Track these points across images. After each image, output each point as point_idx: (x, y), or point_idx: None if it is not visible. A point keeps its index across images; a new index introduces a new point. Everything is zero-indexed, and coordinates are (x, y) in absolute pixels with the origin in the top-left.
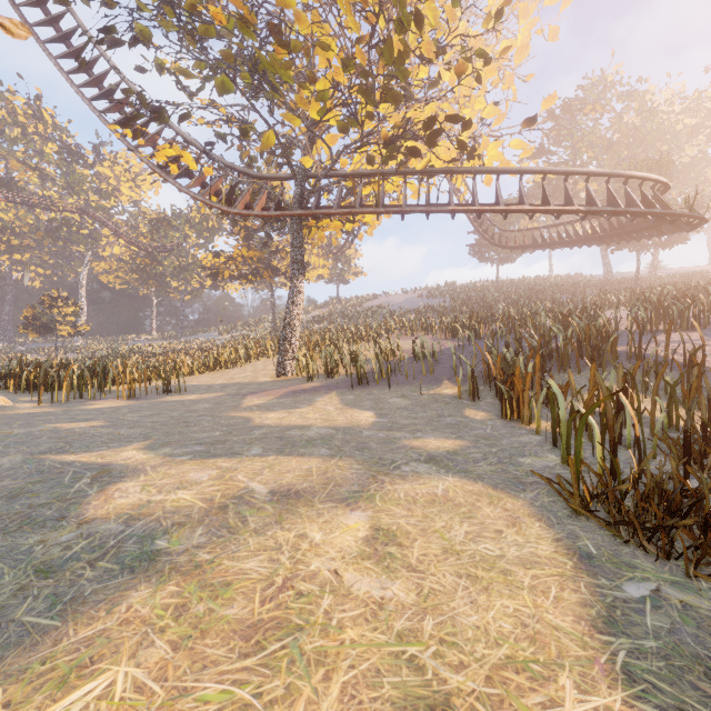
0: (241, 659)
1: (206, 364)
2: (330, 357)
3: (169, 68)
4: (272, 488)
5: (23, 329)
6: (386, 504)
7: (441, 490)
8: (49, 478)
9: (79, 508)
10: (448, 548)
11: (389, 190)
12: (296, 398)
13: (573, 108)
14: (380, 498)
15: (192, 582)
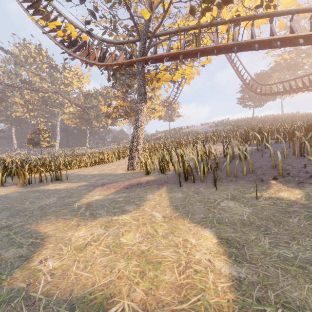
0: None
1: (95, 161)
2: (162, 157)
3: None
4: None
5: (27, 144)
6: None
7: None
8: None
9: None
10: None
11: None
12: (130, 193)
13: (299, 19)
14: None
15: None
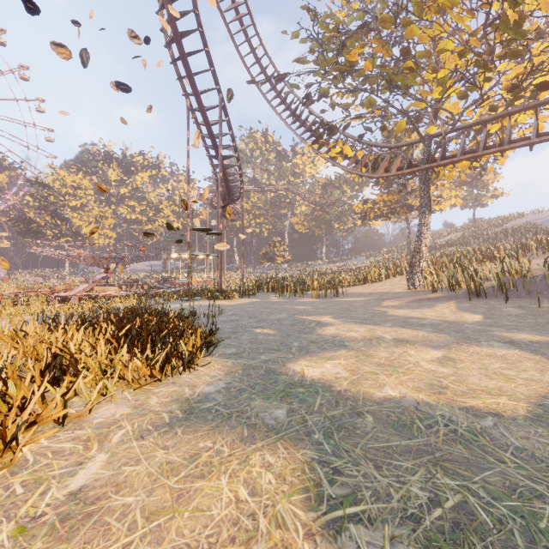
0: (376, 367)
1: (358, 280)
2: (452, 274)
3: (337, 103)
4: (394, 338)
5: (262, 260)
6: (457, 352)
7: (502, 353)
8: (300, 322)
9: (315, 331)
10: (482, 368)
11: (521, 120)
12: (420, 303)
13: None
14: (455, 349)
15: (359, 353)
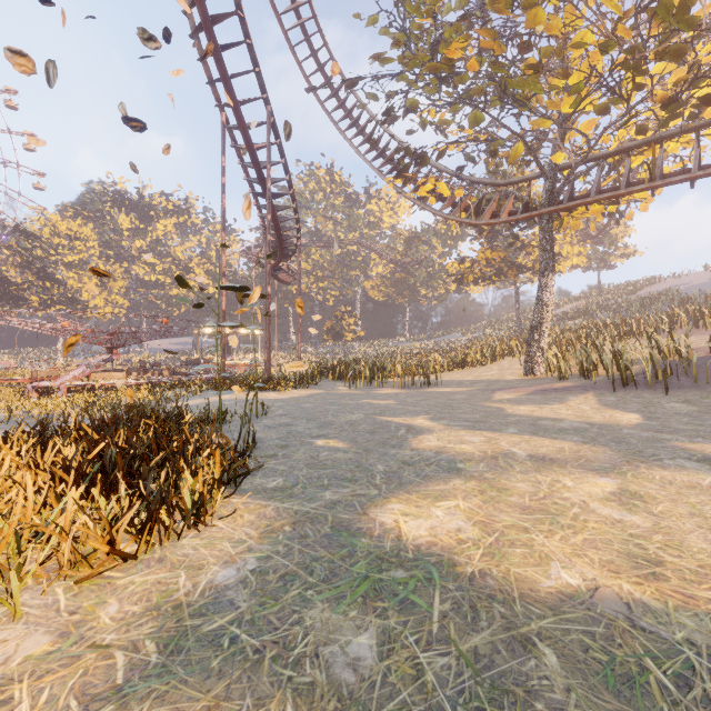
0: (521, 515)
1: (454, 363)
2: (586, 356)
3: (430, 121)
4: (530, 454)
5: (326, 336)
6: (636, 480)
7: (707, 482)
8: (383, 427)
9: (407, 443)
10: (696, 513)
11: (673, 151)
12: (545, 396)
13: None
14: (631, 475)
15: (485, 484)
